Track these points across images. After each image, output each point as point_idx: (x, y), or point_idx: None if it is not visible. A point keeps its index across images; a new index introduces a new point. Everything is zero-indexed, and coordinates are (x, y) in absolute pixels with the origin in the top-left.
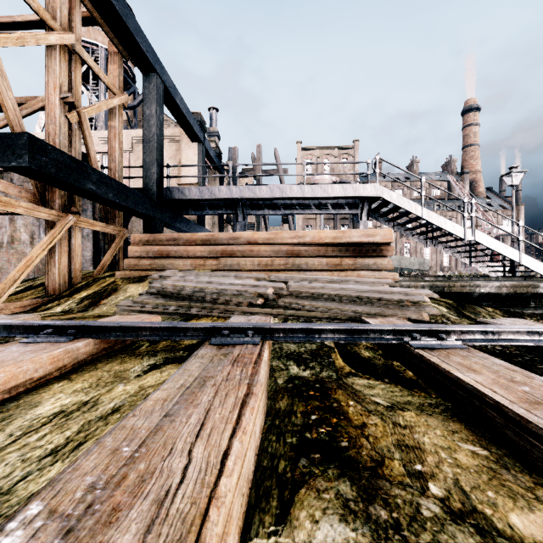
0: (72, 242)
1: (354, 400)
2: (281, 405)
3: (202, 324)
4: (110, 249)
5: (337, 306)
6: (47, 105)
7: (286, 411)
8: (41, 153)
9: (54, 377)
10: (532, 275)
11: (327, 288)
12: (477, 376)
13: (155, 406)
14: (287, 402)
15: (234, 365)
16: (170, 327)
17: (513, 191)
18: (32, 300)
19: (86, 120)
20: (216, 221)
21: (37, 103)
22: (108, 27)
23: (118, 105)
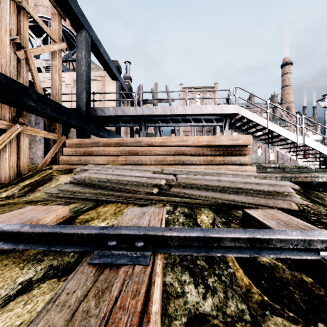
0: (20, 144)
1: None
2: None
3: (88, 230)
4: (51, 149)
5: (217, 196)
6: (0, 44)
7: None
8: None
9: None
10: None
11: (208, 180)
12: None
13: None
14: None
15: None
16: (53, 233)
17: (325, 111)
18: None
19: (31, 57)
20: (129, 131)
21: None
22: None
23: (58, 50)
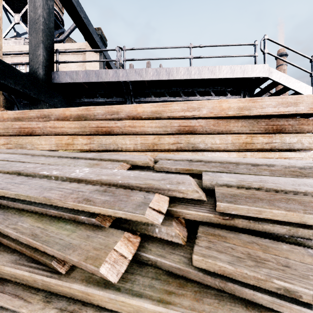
0: None
1: None
2: None
3: None
4: None
5: None
6: None
7: None
8: None
9: None
10: None
11: None
12: None
13: None
14: None
15: None
16: None
17: None
18: None
19: None
20: None
21: None
22: None
23: None
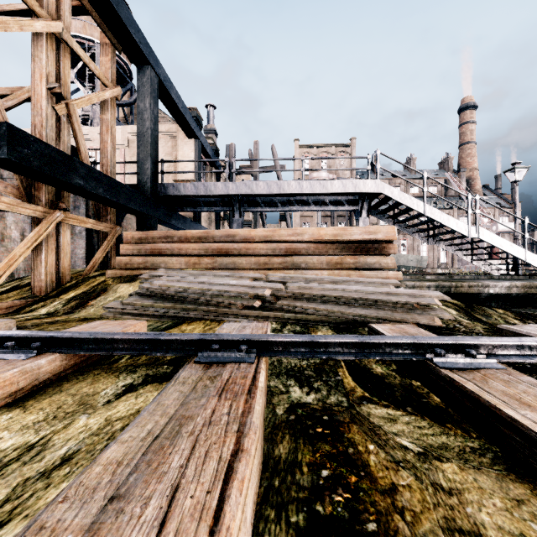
0: (60, 239)
1: (374, 441)
2: (281, 450)
3: (188, 336)
4: (102, 246)
5: (340, 309)
6: (33, 96)
7: (288, 463)
8: (22, 145)
9: (5, 404)
10: (534, 273)
11: (329, 290)
12: (536, 415)
13: (102, 477)
14: (288, 446)
15: (222, 396)
16: (150, 340)
17: (516, 187)
18: (15, 301)
19: (75, 112)
20: (213, 218)
21: (23, 94)
22: (99, 16)
23: (110, 98)
